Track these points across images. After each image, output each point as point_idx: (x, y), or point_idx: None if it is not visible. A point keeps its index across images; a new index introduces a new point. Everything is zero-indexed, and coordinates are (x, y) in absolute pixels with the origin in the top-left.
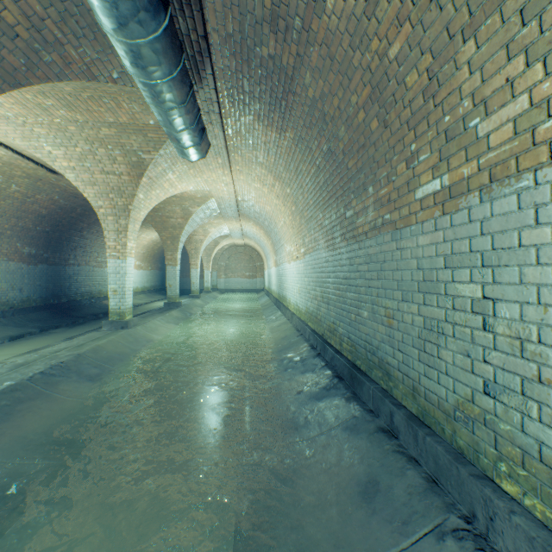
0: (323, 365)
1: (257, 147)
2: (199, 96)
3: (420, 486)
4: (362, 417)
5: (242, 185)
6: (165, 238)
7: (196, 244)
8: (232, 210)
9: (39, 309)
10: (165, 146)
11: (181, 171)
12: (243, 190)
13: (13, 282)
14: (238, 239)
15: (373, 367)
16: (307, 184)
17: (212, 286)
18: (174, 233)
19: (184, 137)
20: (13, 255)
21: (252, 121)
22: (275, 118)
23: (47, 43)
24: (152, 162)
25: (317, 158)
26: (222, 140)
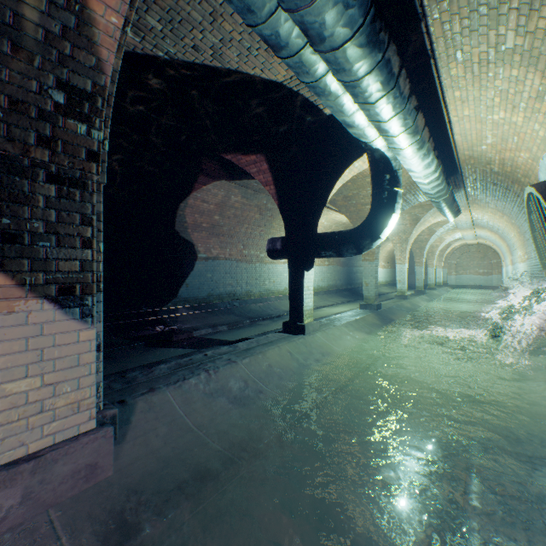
0: (527, 316)
1: (488, 203)
2: (456, 196)
3: (539, 328)
4: (533, 323)
5: (477, 214)
6: (414, 248)
7: (431, 249)
8: (467, 225)
9: (345, 290)
10: (431, 210)
11: (435, 215)
12: (478, 215)
13: (338, 276)
14: (470, 240)
15: (544, 309)
16: (522, 223)
17: (441, 282)
18: (421, 245)
19: (450, 218)
20: (338, 263)
21: (484, 197)
22: (498, 199)
23: (407, 203)
24: (423, 217)
25: (524, 217)
26: (465, 203)
